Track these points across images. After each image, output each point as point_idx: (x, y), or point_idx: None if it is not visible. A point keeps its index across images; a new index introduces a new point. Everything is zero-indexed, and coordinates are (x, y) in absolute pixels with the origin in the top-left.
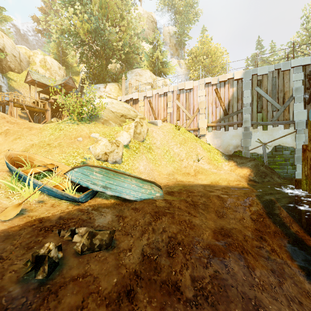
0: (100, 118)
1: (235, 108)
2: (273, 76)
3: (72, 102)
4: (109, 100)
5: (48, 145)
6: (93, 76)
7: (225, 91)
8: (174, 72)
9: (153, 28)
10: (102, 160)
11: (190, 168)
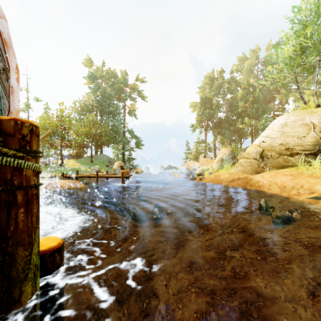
0: None
1: None
2: None
3: None
4: None
5: None
6: None
7: None
8: None
9: None
10: None
11: None
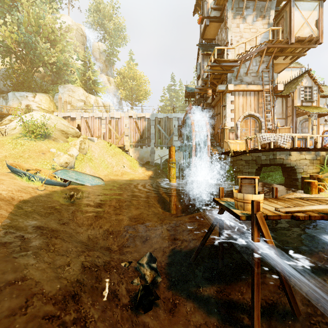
0: (51, 136)
1: (147, 135)
2: (165, 119)
3: (35, 126)
4: (47, 115)
5: (21, 157)
6: (17, 81)
7: (141, 123)
8: (105, 92)
9: (83, 42)
10: (64, 166)
11: (118, 171)
